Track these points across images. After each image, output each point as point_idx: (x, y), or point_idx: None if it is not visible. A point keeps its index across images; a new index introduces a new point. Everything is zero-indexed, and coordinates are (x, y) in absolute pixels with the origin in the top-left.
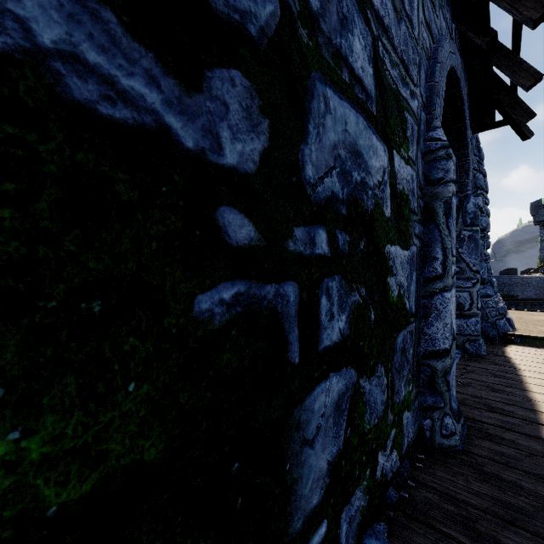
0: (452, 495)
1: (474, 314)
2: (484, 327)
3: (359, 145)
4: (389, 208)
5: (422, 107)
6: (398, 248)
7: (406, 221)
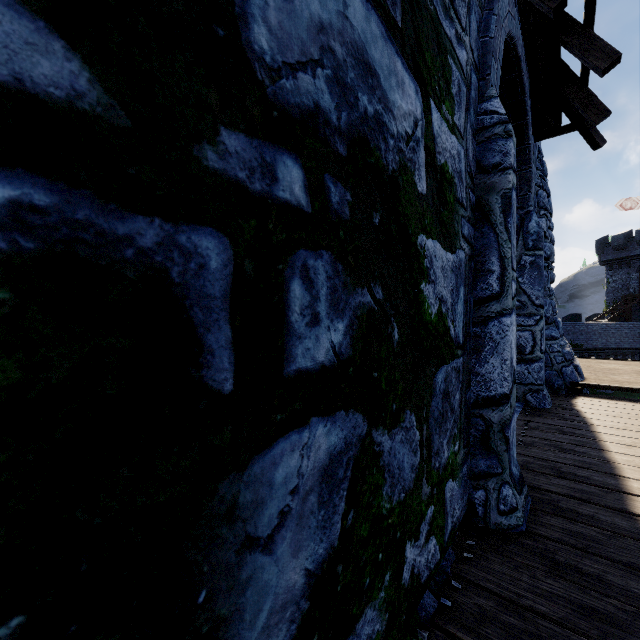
0: (514, 599)
1: (537, 358)
2: (548, 376)
3: (372, 58)
4: (424, 182)
5: (472, 66)
6: (438, 245)
7: (450, 212)
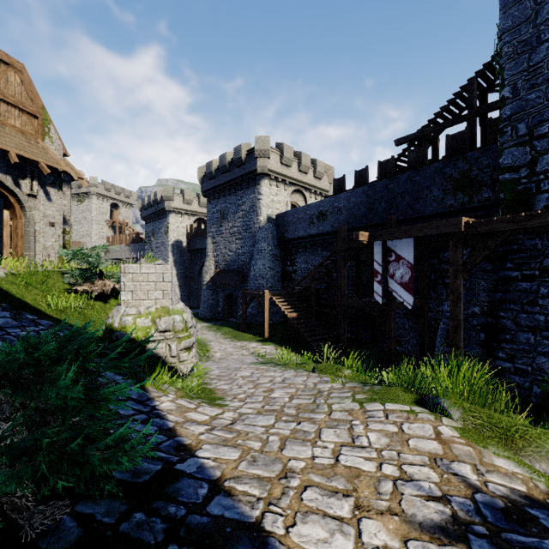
0: None
1: None
2: None
3: None
4: None
5: None
6: None
7: None
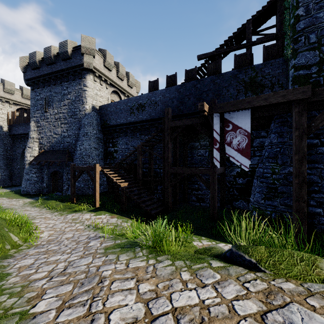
0: None
1: None
2: None
3: None
4: None
5: None
6: None
7: None
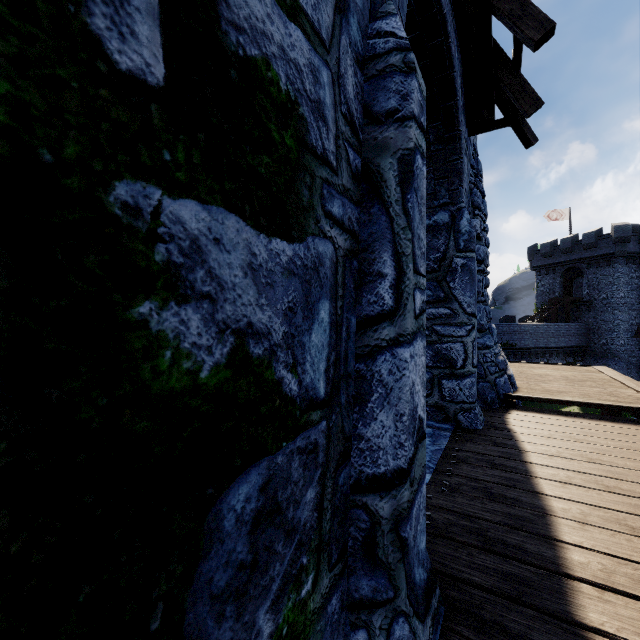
0: None
1: (469, 372)
2: (481, 388)
3: None
4: (157, 56)
5: None
6: (231, 219)
7: (286, 163)
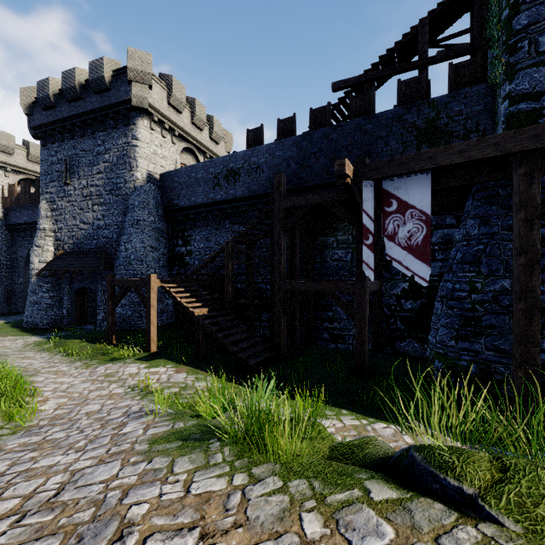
0: None
1: None
2: None
3: None
4: None
5: None
6: None
7: None
